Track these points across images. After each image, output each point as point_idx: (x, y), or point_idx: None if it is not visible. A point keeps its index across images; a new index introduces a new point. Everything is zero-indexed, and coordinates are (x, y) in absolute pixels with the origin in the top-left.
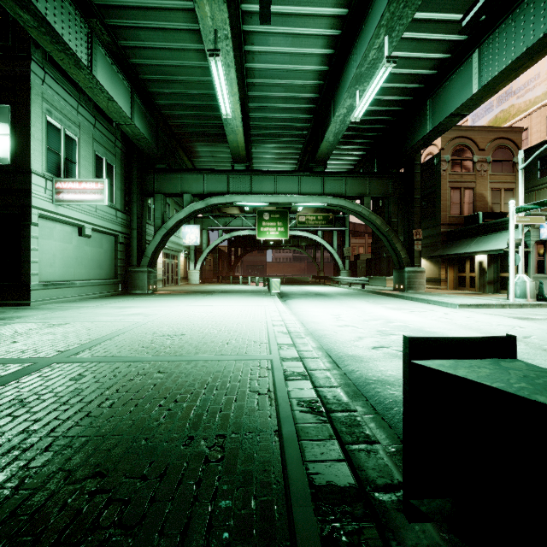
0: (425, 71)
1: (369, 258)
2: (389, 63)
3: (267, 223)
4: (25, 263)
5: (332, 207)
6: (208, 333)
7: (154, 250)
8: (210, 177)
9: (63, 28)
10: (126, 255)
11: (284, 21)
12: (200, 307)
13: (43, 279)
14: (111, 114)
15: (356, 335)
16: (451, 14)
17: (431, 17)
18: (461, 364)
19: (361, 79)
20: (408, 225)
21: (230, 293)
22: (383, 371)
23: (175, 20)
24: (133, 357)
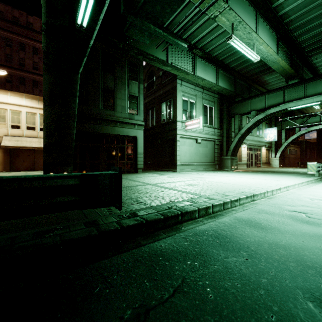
0: None
1: None
2: None
3: None
4: (175, 156)
5: None
6: (206, 186)
7: (234, 147)
8: (270, 95)
9: (182, 63)
10: (221, 150)
11: None
12: (236, 177)
13: (181, 161)
14: (205, 85)
15: (305, 204)
16: None
17: None
18: (111, 171)
19: None
20: None
21: (281, 173)
22: (252, 216)
23: None
24: (166, 187)
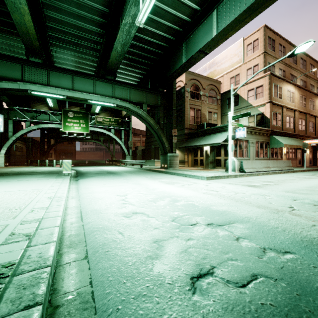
0: (184, 17)
1: (144, 148)
2: None
3: (72, 120)
4: None
5: (120, 108)
6: None
7: None
8: (0, 62)
9: None
10: None
11: None
12: None
13: None
14: None
15: (151, 236)
16: None
17: None
18: None
19: None
20: (169, 126)
21: (22, 175)
22: None
23: None
24: None
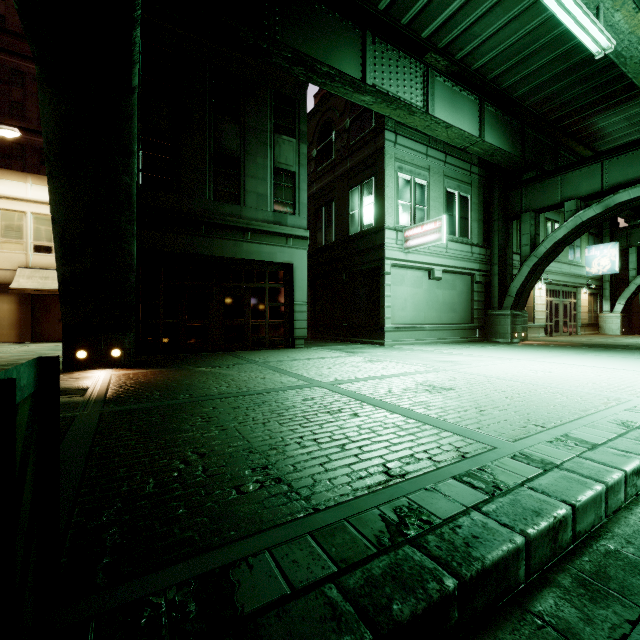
0: None
1: None
2: None
3: None
4: (381, 308)
5: None
6: (483, 395)
7: (519, 288)
8: (615, 161)
9: (398, 86)
10: (486, 296)
11: None
12: (546, 364)
13: (396, 322)
14: (454, 142)
15: None
16: None
17: None
18: None
19: None
20: None
21: None
22: None
23: None
24: (365, 397)
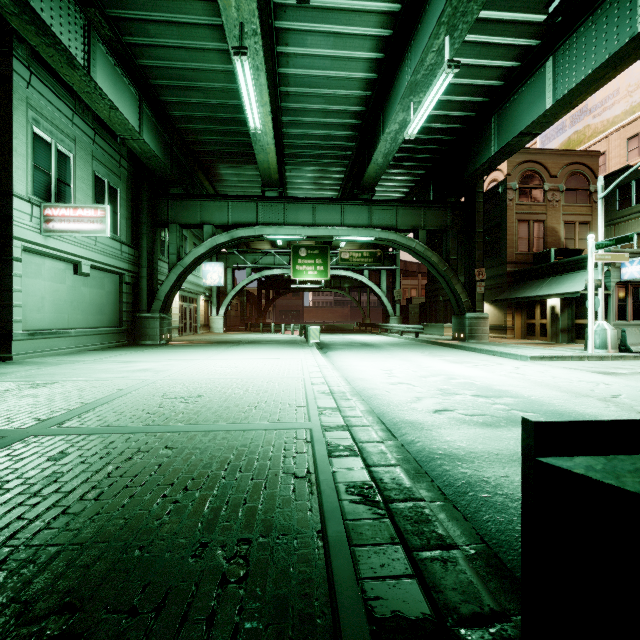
0: (490, 82)
1: (423, 302)
2: (450, 69)
3: (304, 260)
4: (5, 307)
5: (380, 241)
6: (232, 394)
7: (168, 292)
8: (236, 205)
9: (53, 17)
10: (134, 298)
11: (324, 17)
12: (223, 361)
13: (28, 326)
14: (114, 127)
15: (413, 395)
16: (522, 13)
17: (498, 17)
18: (620, 465)
19: (417, 89)
20: (469, 263)
21: (260, 344)
22: (450, 442)
23: (193, 13)
24: (135, 427)
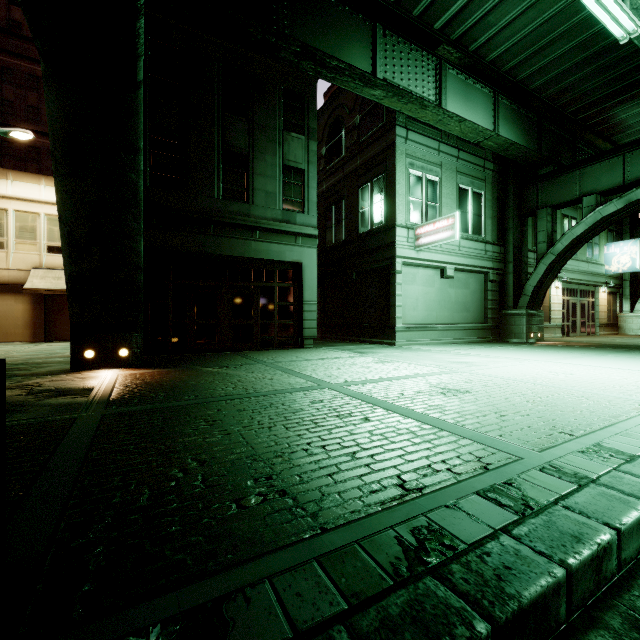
0: None
1: None
2: None
3: None
4: (392, 307)
5: None
6: (502, 398)
7: (535, 286)
8: (637, 153)
9: (410, 79)
10: (500, 296)
11: None
12: (566, 365)
13: (407, 321)
14: (467, 137)
15: None
16: None
17: None
18: None
19: None
20: None
21: None
22: None
23: None
24: (376, 399)
